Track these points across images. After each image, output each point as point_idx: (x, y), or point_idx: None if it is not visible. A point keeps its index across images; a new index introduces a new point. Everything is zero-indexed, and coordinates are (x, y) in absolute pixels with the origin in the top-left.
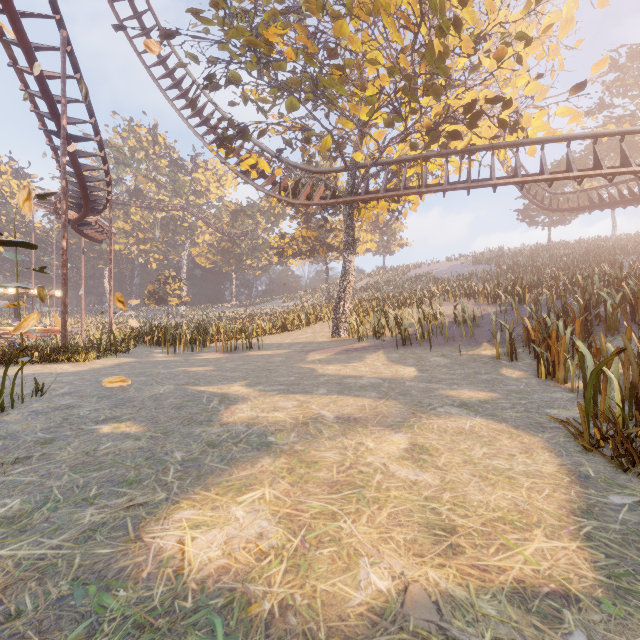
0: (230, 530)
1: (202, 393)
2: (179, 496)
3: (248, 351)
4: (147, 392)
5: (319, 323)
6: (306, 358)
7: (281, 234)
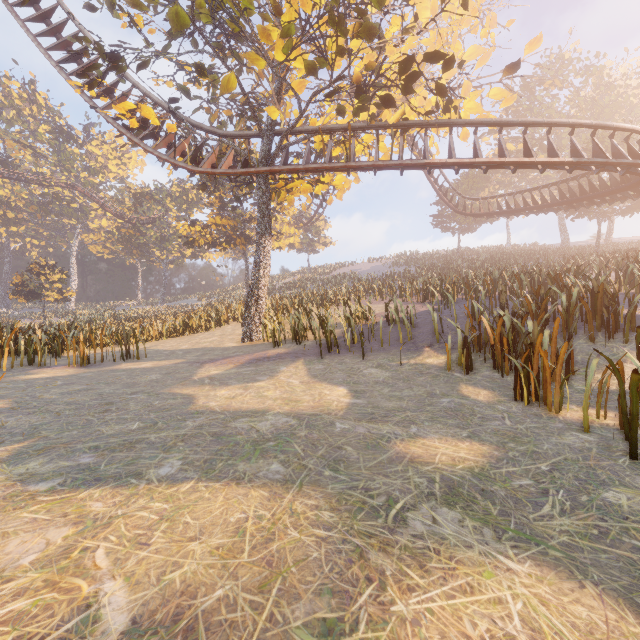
0: None
1: None
2: None
3: (121, 362)
4: None
5: (232, 323)
6: (194, 374)
7: (191, 220)
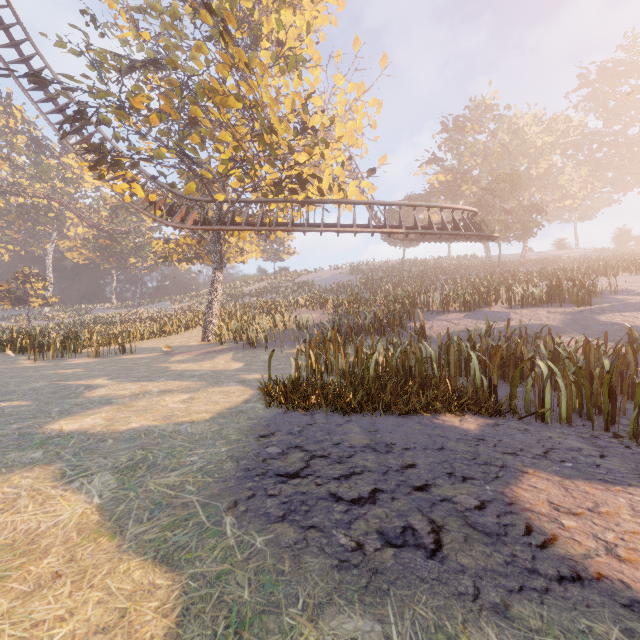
0: (83, 423)
1: (72, 385)
2: (59, 419)
3: (121, 355)
4: (26, 387)
5: (198, 328)
6: (169, 359)
7: (165, 239)
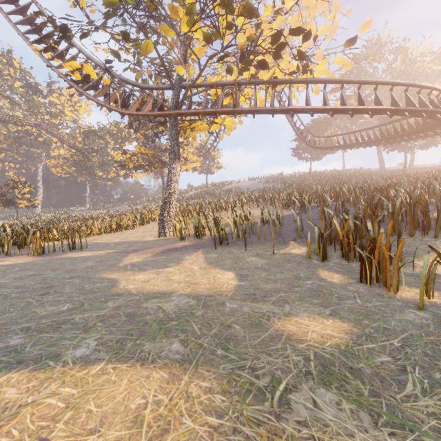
0: None
1: None
2: None
3: (68, 252)
4: None
5: (152, 223)
6: (120, 261)
7: (123, 150)
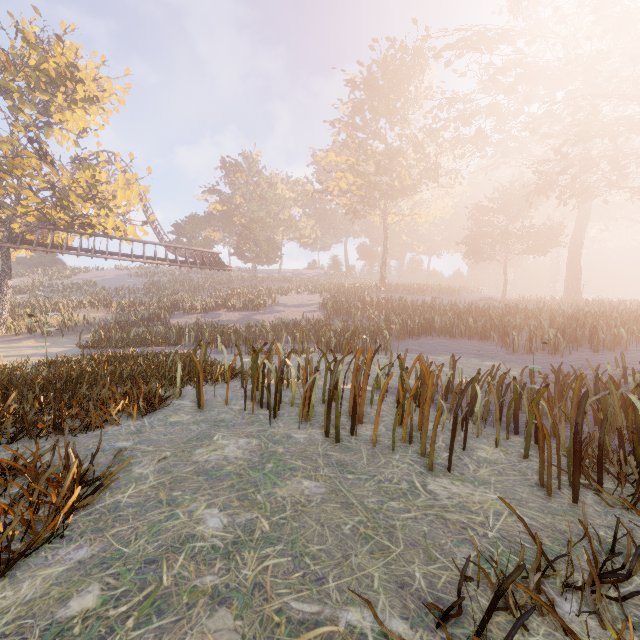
0: None
1: None
2: None
3: None
4: None
5: None
6: None
7: None
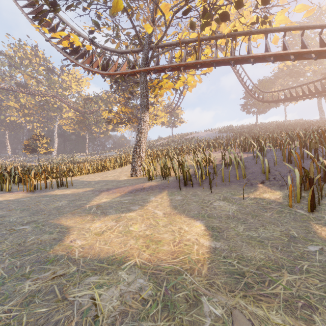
0: None
1: None
2: None
3: (55, 189)
4: None
5: (129, 165)
6: (89, 201)
7: (109, 110)
